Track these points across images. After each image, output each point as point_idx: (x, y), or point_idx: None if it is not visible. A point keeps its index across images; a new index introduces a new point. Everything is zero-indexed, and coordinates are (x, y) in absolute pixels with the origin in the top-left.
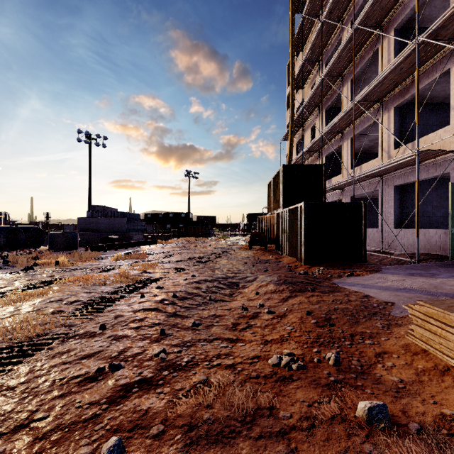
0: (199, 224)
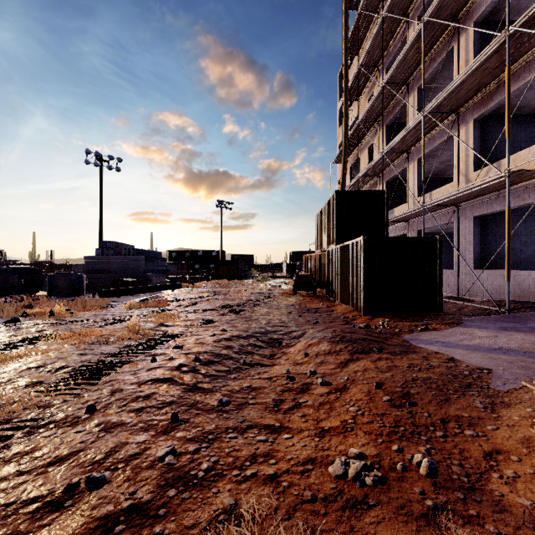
0: (233, 264)
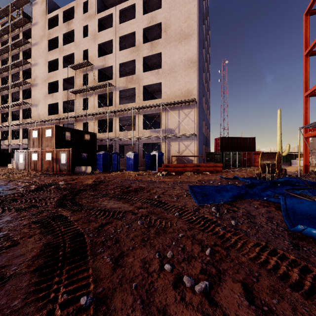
0: None
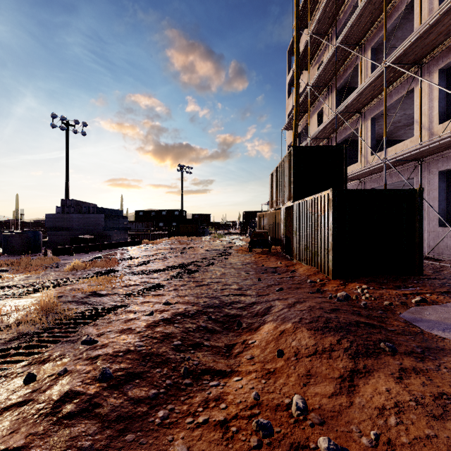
0: (193, 222)
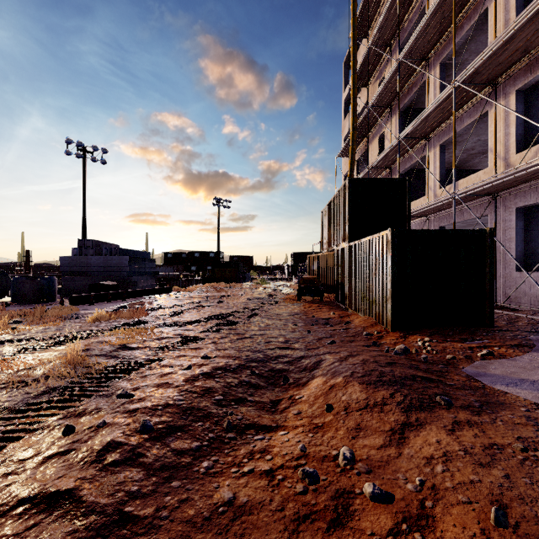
0: (231, 266)
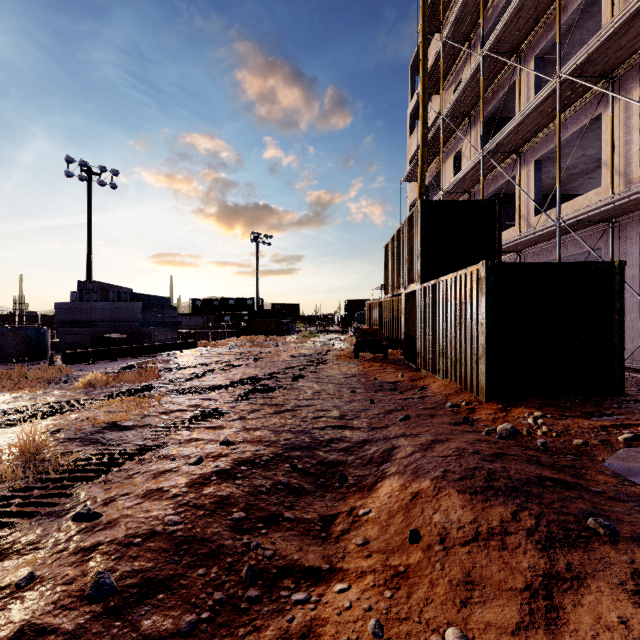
0: (272, 315)
